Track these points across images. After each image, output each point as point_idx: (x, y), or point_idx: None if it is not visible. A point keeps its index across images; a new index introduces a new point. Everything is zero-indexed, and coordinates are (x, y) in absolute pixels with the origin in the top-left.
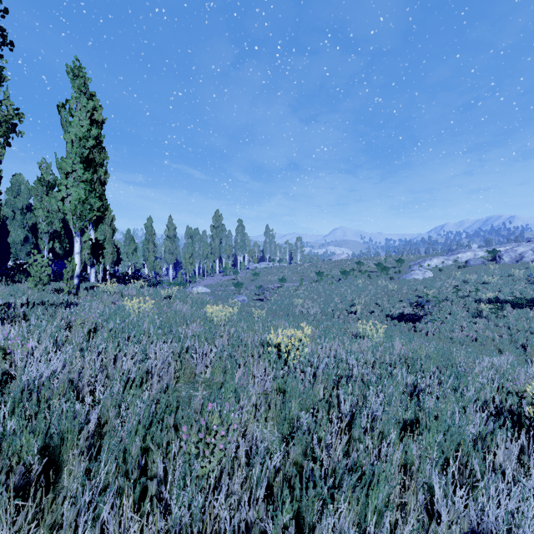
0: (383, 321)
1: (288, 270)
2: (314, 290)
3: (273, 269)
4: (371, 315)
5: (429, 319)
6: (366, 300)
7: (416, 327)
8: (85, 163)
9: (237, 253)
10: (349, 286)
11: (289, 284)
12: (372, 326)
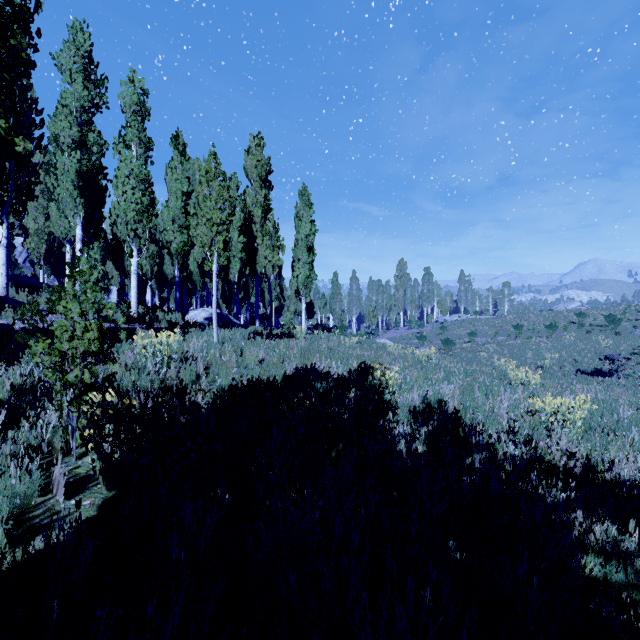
0: (570, 375)
1: (483, 324)
2: (506, 345)
3: (465, 323)
4: (560, 370)
5: (622, 375)
6: (563, 356)
7: (600, 380)
8: (307, 250)
9: (423, 304)
10: (552, 342)
11: (482, 338)
12: (502, 360)
